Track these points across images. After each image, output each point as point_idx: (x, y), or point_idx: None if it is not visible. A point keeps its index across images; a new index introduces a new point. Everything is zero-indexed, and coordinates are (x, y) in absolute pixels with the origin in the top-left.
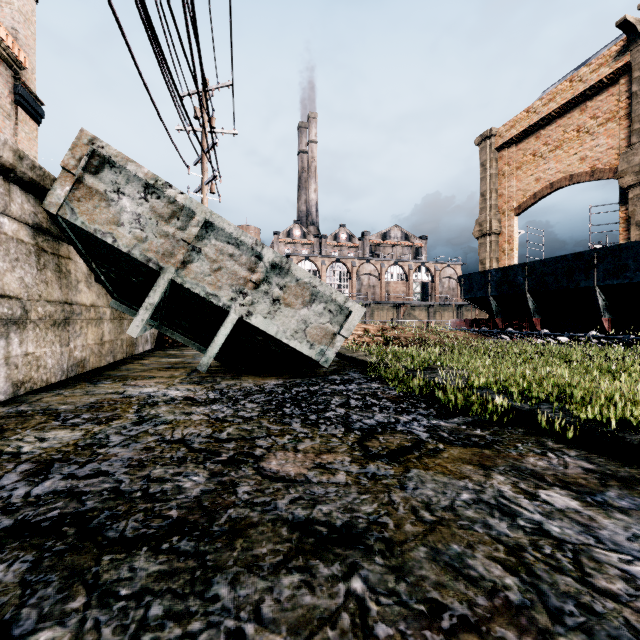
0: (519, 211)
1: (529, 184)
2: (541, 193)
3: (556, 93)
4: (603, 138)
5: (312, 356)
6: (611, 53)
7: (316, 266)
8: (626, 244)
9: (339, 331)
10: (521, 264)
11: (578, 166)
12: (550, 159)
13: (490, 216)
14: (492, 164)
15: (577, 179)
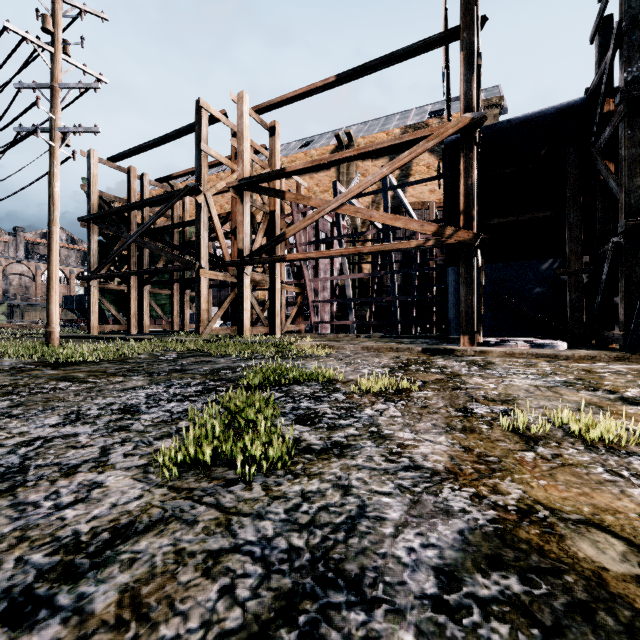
0: None
1: None
2: None
3: None
4: None
5: None
6: (162, 191)
7: None
8: None
9: None
10: (85, 295)
11: None
12: None
13: None
14: None
15: None
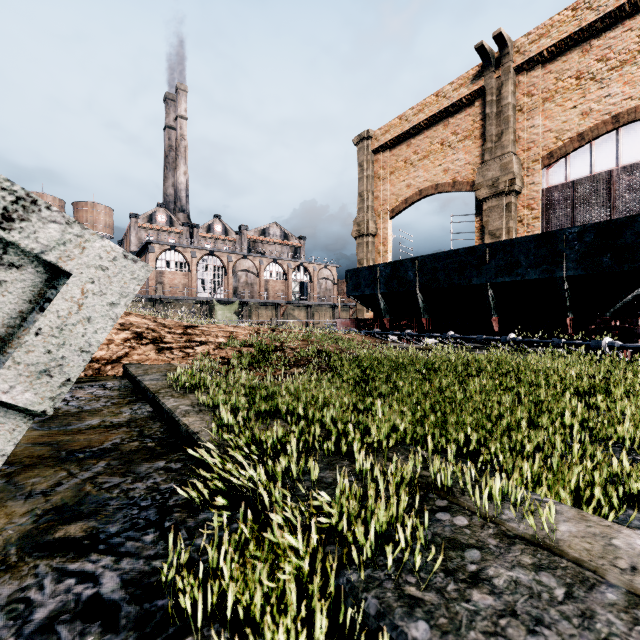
0: (393, 214)
1: (401, 189)
2: (412, 199)
3: (425, 105)
4: (462, 153)
5: None
6: (469, 76)
7: (185, 258)
8: (518, 239)
9: None
10: (412, 258)
11: (442, 177)
12: (419, 167)
13: (367, 217)
14: (369, 166)
15: (441, 189)
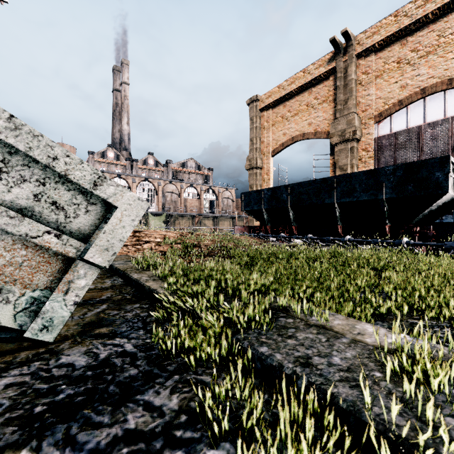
0: (274, 154)
1: (279, 136)
2: (287, 143)
3: (295, 78)
4: (321, 112)
5: (1, 321)
6: (326, 59)
7: (128, 183)
8: (355, 173)
9: (82, 253)
10: (285, 185)
11: (307, 128)
12: (292, 121)
13: (256, 155)
14: (257, 120)
15: (307, 136)
